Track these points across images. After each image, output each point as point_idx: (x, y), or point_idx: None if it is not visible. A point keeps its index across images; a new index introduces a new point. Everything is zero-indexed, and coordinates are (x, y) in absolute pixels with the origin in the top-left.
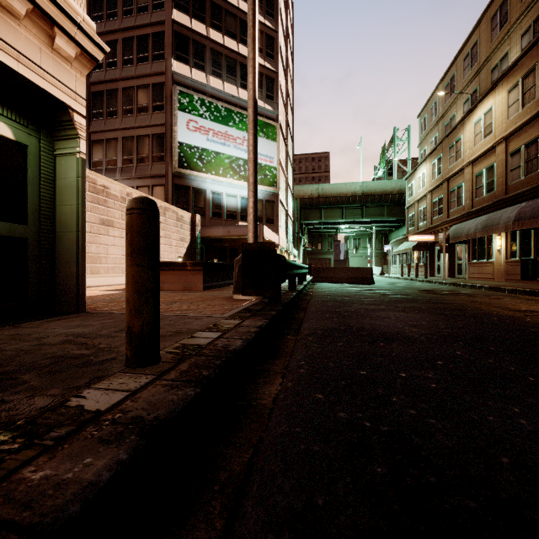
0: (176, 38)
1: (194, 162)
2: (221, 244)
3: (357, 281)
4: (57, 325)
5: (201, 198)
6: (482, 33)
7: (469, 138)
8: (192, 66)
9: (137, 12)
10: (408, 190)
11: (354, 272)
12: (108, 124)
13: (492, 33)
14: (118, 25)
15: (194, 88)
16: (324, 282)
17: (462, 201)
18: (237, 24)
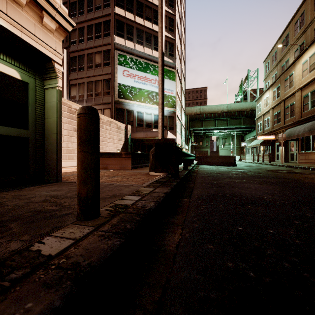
0: (116, 23)
1: (127, 94)
2: (143, 142)
3: (225, 164)
4: (43, 189)
5: (131, 115)
6: (308, 5)
7: (299, 73)
8: (126, 38)
9: (95, 10)
10: (257, 108)
11: (223, 158)
12: (79, 74)
13: (314, 5)
14: (84, 18)
15: (127, 51)
16: (204, 165)
17: (294, 114)
18: (152, 12)
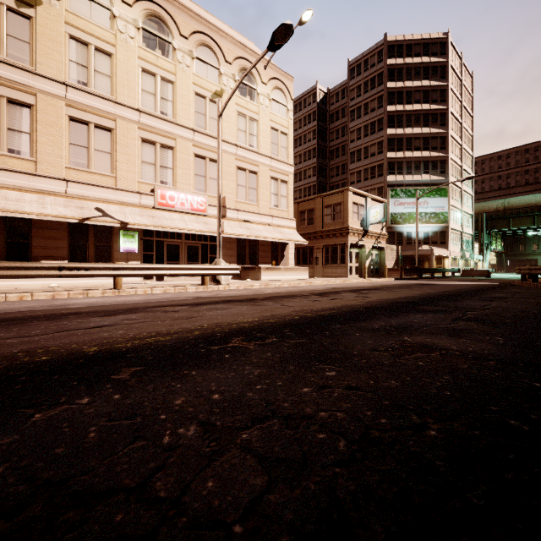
0: (388, 165)
1: (397, 220)
2: (412, 256)
3: (480, 276)
4: None
5: (401, 236)
6: None
7: None
8: (396, 174)
9: (370, 156)
10: None
11: (480, 272)
12: None
13: None
14: (361, 164)
15: (397, 184)
16: (466, 277)
17: None
18: (421, 141)
